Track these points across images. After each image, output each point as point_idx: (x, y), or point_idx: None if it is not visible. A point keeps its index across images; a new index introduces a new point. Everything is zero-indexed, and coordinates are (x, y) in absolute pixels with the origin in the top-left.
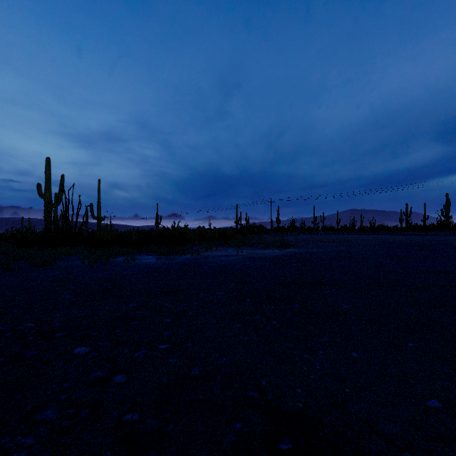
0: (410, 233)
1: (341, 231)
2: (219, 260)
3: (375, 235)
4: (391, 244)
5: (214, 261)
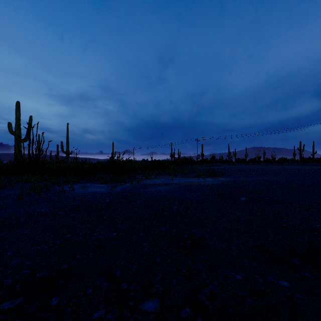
0: (310, 164)
1: (252, 162)
2: (157, 190)
3: (283, 165)
4: (309, 173)
5: (151, 192)
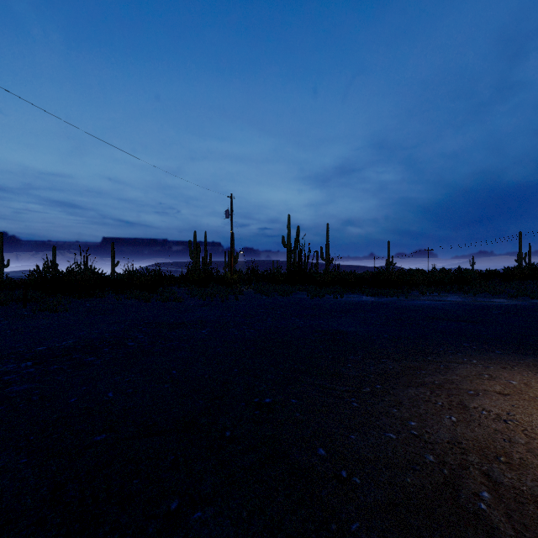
0: None
1: None
2: (418, 303)
3: None
4: None
5: (410, 303)
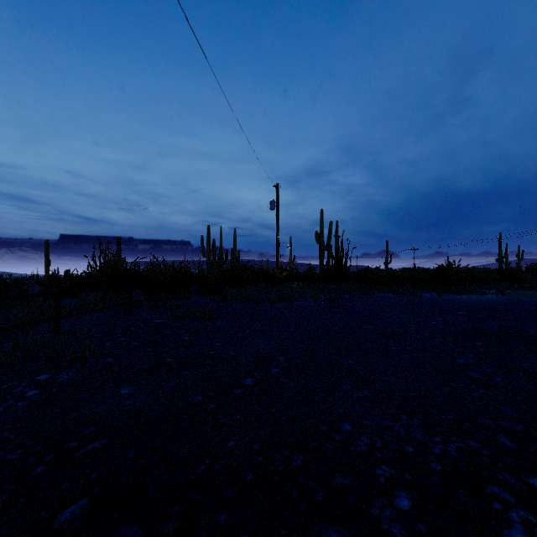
0: None
1: None
2: None
3: None
4: None
5: None
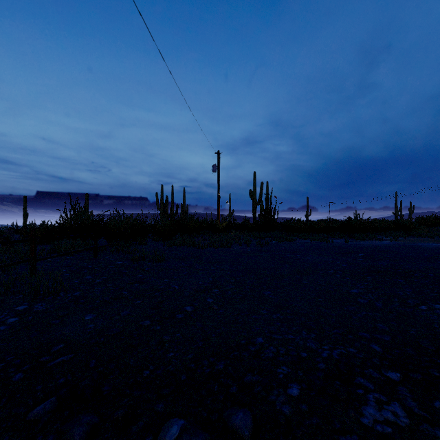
0: None
1: None
2: (431, 245)
3: None
4: None
5: (428, 245)
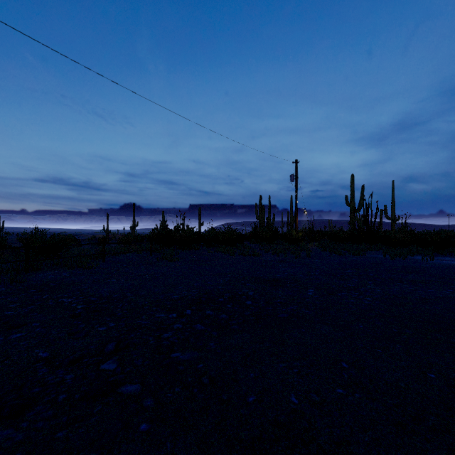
0: None
1: None
2: None
3: None
4: None
5: None
